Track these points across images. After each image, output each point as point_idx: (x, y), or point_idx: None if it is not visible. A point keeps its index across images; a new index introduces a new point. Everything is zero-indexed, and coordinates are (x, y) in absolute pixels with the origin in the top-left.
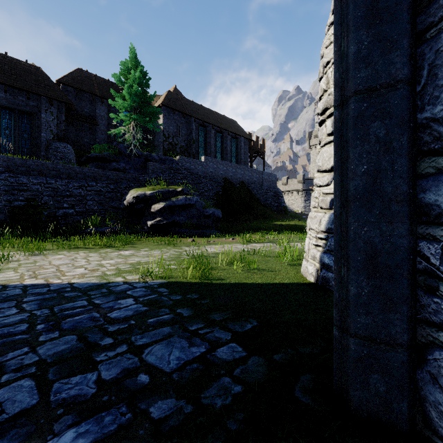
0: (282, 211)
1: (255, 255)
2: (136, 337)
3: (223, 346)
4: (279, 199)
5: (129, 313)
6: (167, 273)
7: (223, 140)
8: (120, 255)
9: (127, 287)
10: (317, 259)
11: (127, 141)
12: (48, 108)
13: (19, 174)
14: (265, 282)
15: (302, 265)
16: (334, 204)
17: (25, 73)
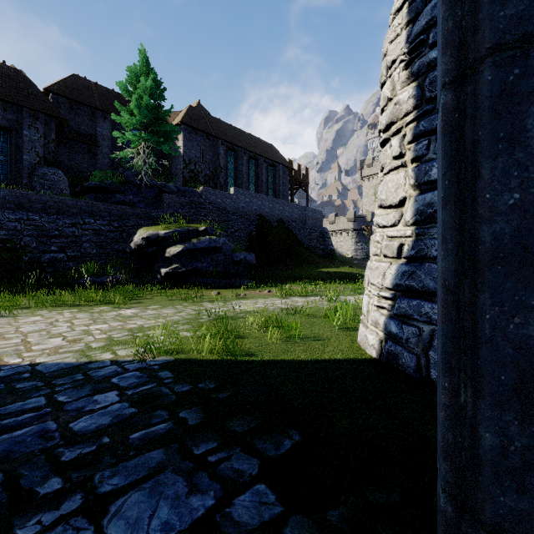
0: (329, 255)
1: (297, 314)
2: (102, 474)
3: (245, 491)
4: (325, 240)
5: (105, 420)
6: (177, 345)
7: (257, 168)
8: (118, 315)
9: (114, 370)
10: (380, 325)
11: (136, 167)
12: (32, 123)
13: None
14: (310, 359)
15: (358, 332)
16: (444, 266)
17: (1, 77)
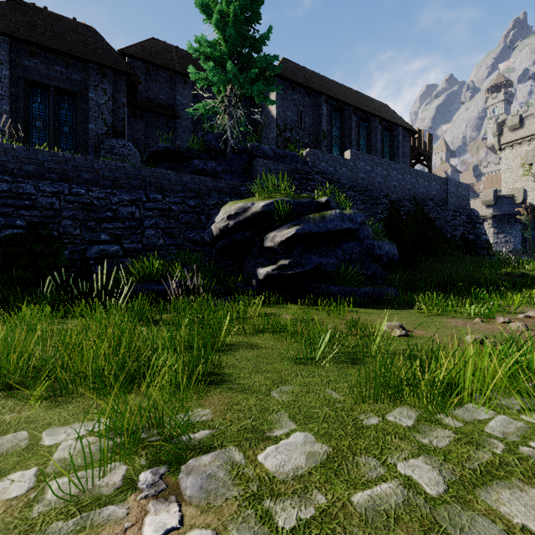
0: (484, 249)
1: None
2: None
3: None
4: (476, 227)
5: None
6: None
7: (369, 132)
8: None
9: None
10: None
11: (220, 127)
12: (98, 83)
13: (21, 177)
14: None
15: None
16: None
17: (67, 32)
